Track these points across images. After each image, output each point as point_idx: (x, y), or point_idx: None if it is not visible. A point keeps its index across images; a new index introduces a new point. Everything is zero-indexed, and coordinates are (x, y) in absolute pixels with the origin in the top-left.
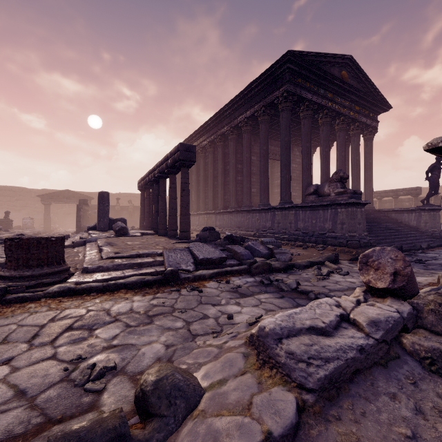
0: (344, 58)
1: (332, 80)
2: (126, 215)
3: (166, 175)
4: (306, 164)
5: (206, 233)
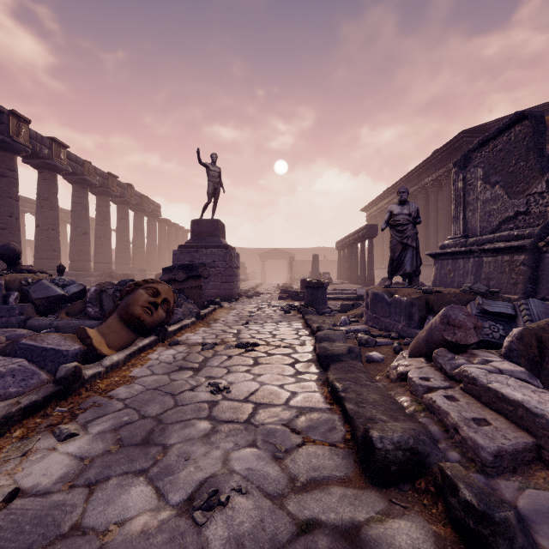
0: (545, 105)
1: None
2: (321, 269)
3: (358, 241)
4: None
5: (383, 281)
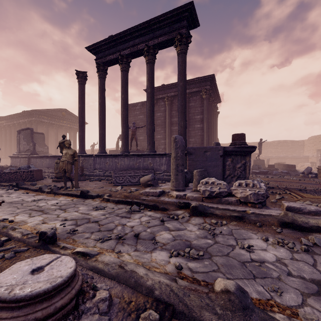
0: (62, 109)
1: (56, 116)
2: None
3: None
4: (46, 142)
5: None
